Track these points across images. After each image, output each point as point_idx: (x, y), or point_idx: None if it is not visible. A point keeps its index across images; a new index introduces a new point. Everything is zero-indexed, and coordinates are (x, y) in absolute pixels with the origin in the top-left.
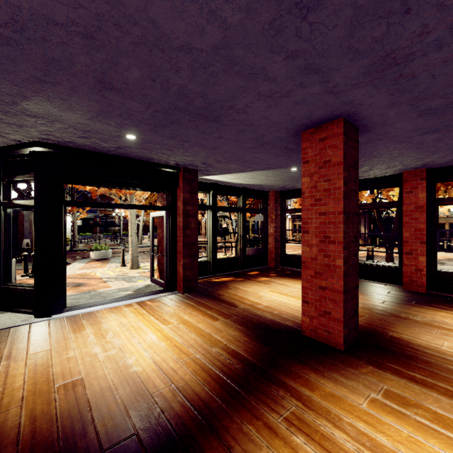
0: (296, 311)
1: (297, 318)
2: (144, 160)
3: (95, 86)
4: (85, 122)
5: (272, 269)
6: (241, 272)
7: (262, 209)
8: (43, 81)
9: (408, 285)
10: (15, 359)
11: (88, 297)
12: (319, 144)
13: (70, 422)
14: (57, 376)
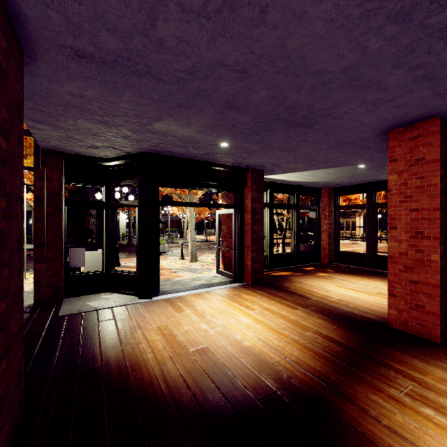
0: (372, 305)
1: (376, 311)
2: (220, 163)
3: (221, 107)
4: (192, 135)
5: (327, 265)
6: (295, 267)
7: (315, 206)
8: (182, 106)
9: None
10: (146, 329)
11: (170, 284)
12: (410, 143)
13: (218, 377)
14: (186, 343)
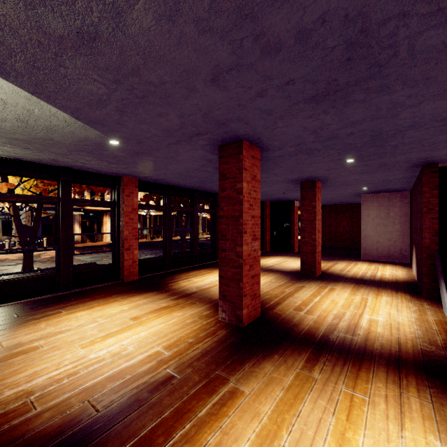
0: (185, 327)
1: (206, 327)
2: None
3: None
4: None
5: None
6: None
7: None
8: None
9: (128, 277)
10: None
11: None
12: (252, 159)
13: None
14: None
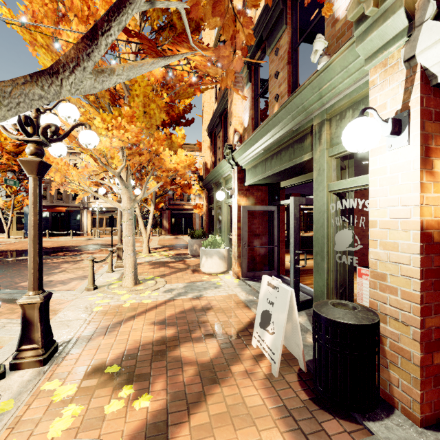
0: None
1: None
2: None
3: None
4: None
5: None
6: None
7: None
8: None
9: None
10: None
11: None
12: None
13: None
14: None
